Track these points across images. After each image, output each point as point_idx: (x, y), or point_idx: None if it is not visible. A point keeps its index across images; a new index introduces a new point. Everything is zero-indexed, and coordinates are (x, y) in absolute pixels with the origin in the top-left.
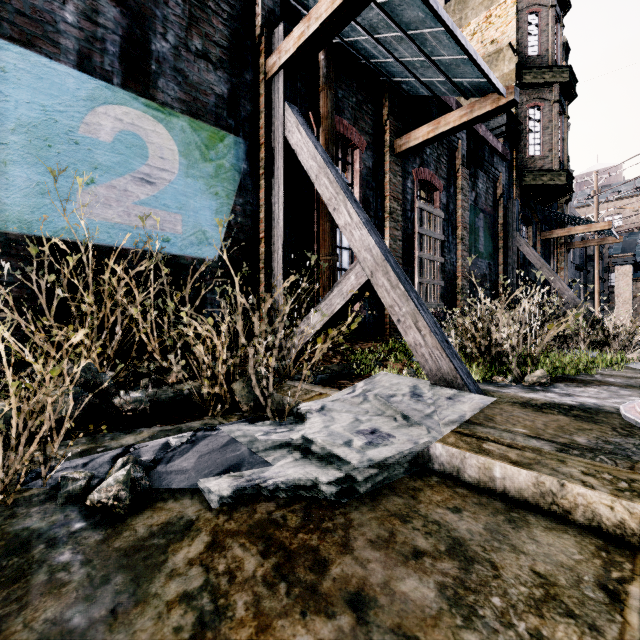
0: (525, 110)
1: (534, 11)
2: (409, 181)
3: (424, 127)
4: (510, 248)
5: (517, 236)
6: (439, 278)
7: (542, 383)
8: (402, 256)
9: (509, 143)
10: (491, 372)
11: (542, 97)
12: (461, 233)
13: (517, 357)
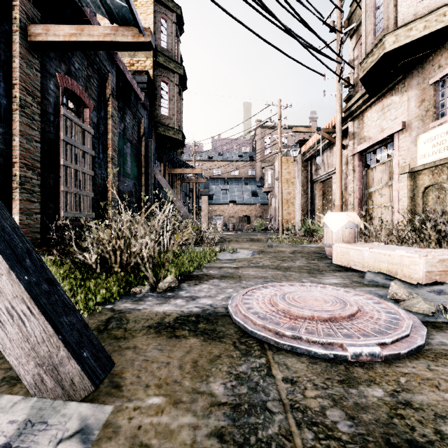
0: (159, 81)
1: (164, 18)
2: (52, 83)
3: (66, 26)
4: (150, 174)
5: (154, 167)
6: (89, 189)
7: (172, 287)
8: (42, 160)
9: (149, 99)
10: (131, 283)
11: (169, 78)
12: (111, 153)
13: (153, 263)
